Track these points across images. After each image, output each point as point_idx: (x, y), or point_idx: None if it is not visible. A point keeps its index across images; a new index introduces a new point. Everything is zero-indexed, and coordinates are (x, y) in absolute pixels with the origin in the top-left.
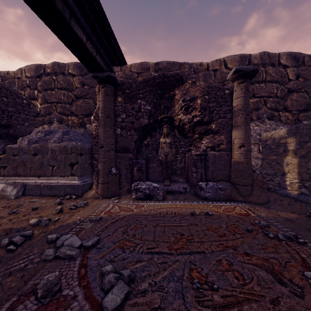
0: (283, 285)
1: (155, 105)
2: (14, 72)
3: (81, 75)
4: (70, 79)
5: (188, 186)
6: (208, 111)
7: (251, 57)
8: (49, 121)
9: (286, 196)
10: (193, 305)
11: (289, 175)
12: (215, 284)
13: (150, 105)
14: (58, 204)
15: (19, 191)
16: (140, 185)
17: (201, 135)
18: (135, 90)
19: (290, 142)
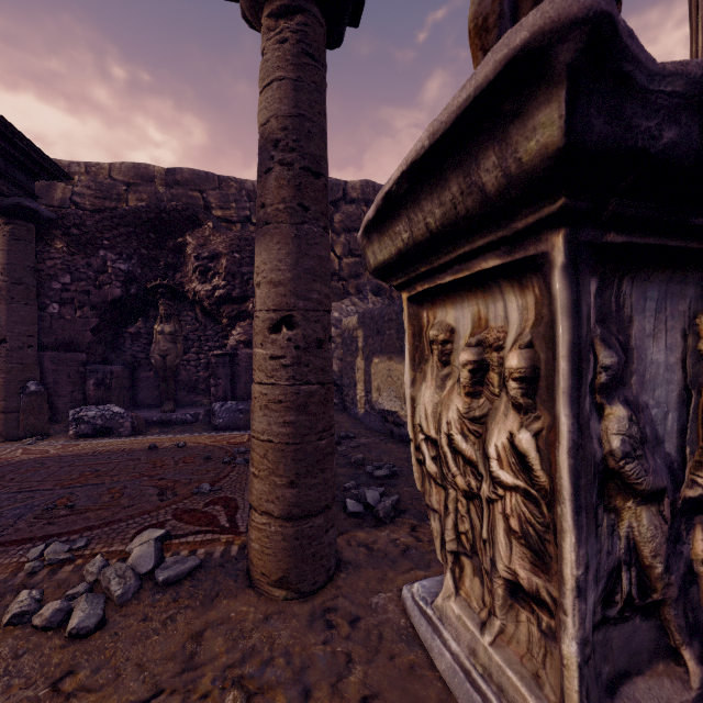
0: (160, 495)
1: (146, 260)
2: None
3: None
4: None
5: (205, 411)
6: (240, 279)
7: (348, 186)
8: None
9: (354, 418)
10: (26, 520)
11: (359, 385)
12: (76, 504)
13: (130, 260)
14: None
15: None
16: (86, 411)
17: (232, 320)
18: (93, 231)
19: (360, 335)
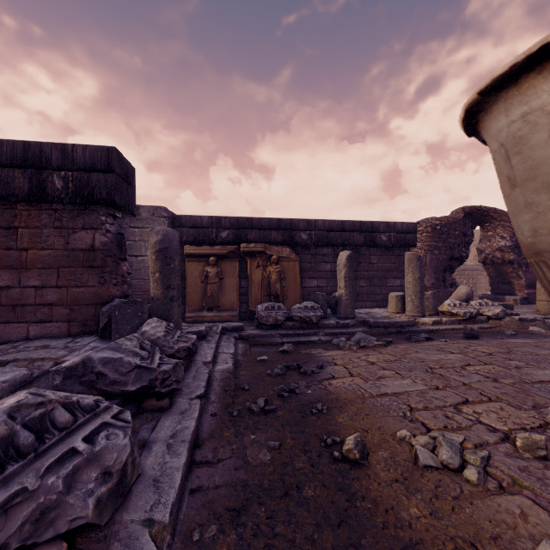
0: None
1: None
2: None
3: None
4: None
5: None
6: None
7: None
8: None
9: None
10: None
11: None
12: None
13: None
14: None
15: None
16: None
17: None
18: None
19: None
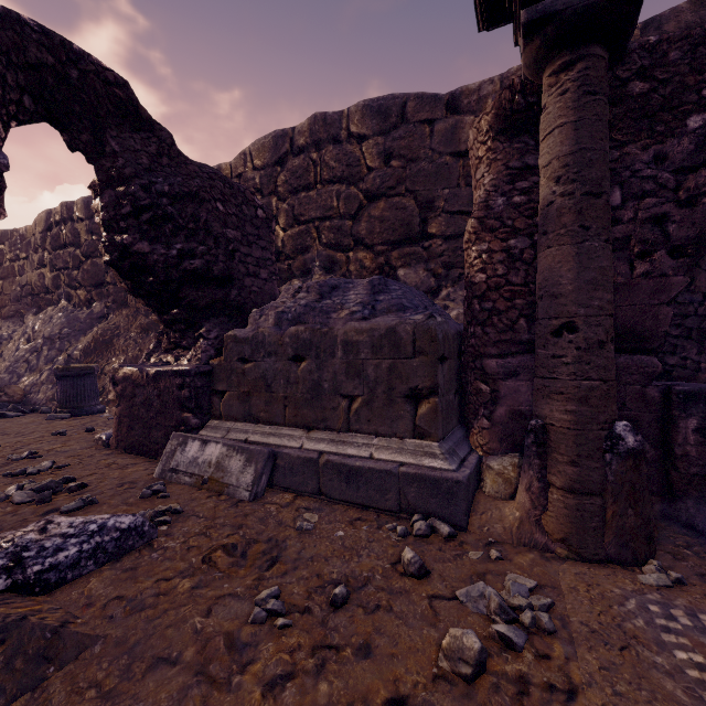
0: None
1: None
2: (230, 164)
3: (383, 131)
4: (354, 150)
5: None
6: None
7: None
8: (303, 270)
9: None
10: None
11: None
12: None
13: None
14: (413, 576)
15: (261, 476)
16: None
17: None
18: (680, 74)
19: None
